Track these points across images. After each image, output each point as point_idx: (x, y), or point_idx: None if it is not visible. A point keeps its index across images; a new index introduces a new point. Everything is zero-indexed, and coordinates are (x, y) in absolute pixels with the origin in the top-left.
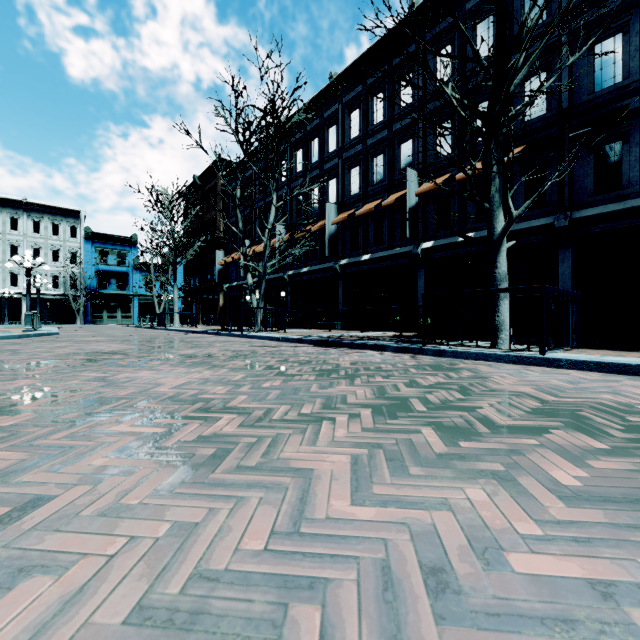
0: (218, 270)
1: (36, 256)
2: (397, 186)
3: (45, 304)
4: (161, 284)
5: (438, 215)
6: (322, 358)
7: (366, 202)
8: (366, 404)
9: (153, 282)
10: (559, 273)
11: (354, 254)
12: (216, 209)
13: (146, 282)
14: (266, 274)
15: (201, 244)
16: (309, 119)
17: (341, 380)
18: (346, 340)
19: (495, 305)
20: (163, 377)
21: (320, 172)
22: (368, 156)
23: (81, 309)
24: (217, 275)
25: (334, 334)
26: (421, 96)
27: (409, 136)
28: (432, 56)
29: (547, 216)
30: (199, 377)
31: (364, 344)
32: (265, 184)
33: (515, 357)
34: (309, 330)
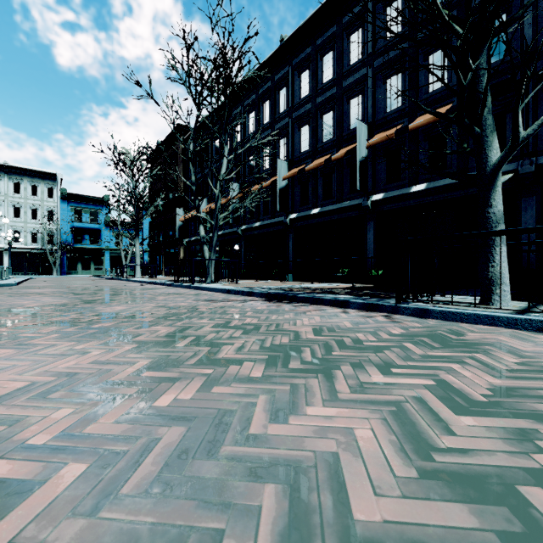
0: (178, 226)
1: (16, 214)
2: (346, 141)
3: (25, 257)
4: (130, 239)
5: (388, 168)
6: (274, 320)
7: (315, 158)
8: (421, 540)
9: (120, 237)
10: (521, 222)
11: (304, 208)
12: (168, 161)
13: (116, 238)
14: (218, 226)
15: (161, 201)
16: (261, 83)
17: (310, 379)
18: (300, 293)
19: (488, 253)
20: (5, 368)
21: (271, 132)
22: (317, 114)
23: (57, 262)
24: (178, 231)
25: (285, 286)
26: (371, 51)
27: (358, 91)
28: (382, 11)
29: (507, 163)
30: (65, 368)
31: (322, 299)
32: (220, 146)
33: (541, 322)
34: (261, 281)
